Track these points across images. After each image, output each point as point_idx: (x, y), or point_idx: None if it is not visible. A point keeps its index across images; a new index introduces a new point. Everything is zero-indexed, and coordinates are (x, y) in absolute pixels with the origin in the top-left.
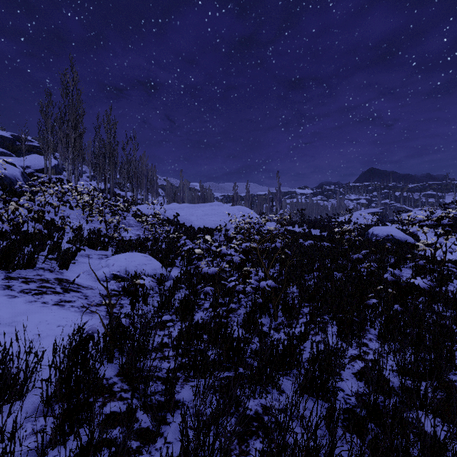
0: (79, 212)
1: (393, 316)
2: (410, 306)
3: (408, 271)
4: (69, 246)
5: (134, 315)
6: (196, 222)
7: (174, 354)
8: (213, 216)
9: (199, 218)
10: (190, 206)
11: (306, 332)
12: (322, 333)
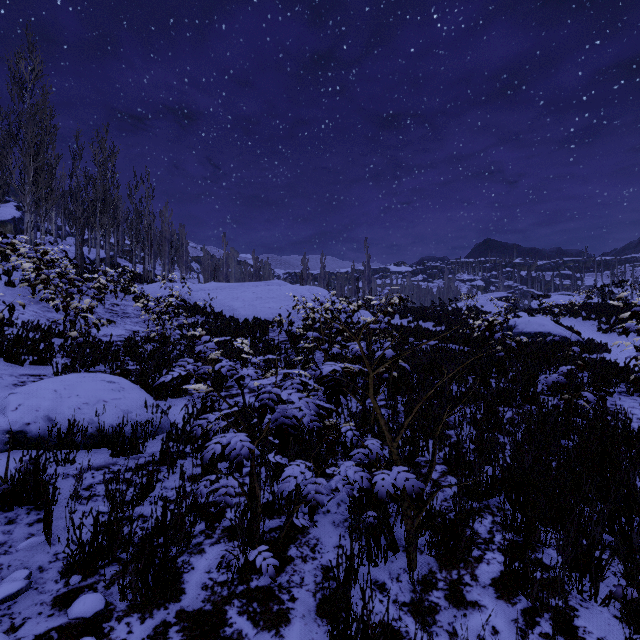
0: (27, 291)
1: None
2: None
3: (630, 402)
4: None
5: None
6: (241, 310)
7: None
8: (269, 300)
9: (247, 303)
10: (234, 286)
11: None
12: None
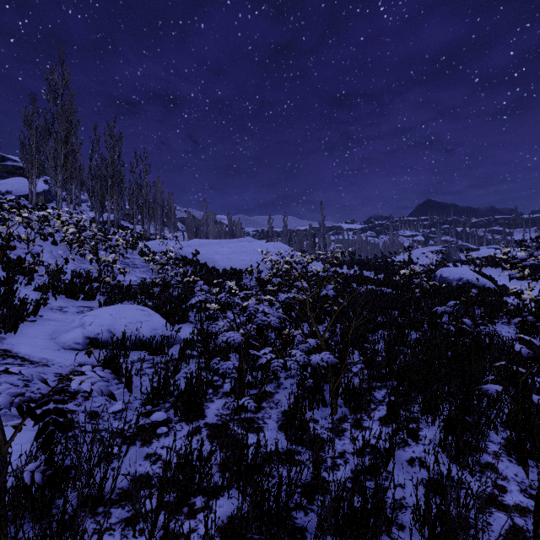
0: (66, 248)
1: (533, 415)
2: (539, 390)
3: (507, 329)
4: (36, 295)
5: (104, 413)
6: (220, 262)
7: (147, 527)
8: (242, 254)
9: (225, 256)
10: (214, 242)
11: (391, 445)
12: (413, 441)
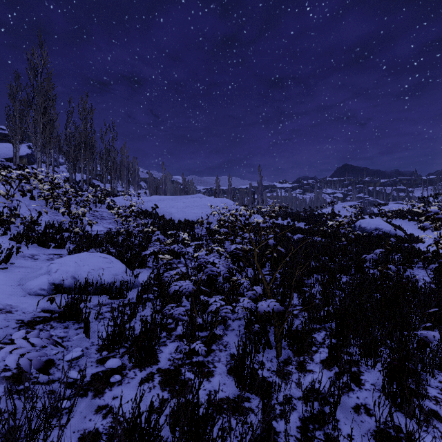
0: (42, 203)
1: None
2: None
3: (423, 272)
4: (11, 244)
5: (60, 361)
6: (176, 214)
7: None
8: (194, 208)
9: (180, 210)
10: (171, 198)
11: (338, 394)
12: (356, 386)
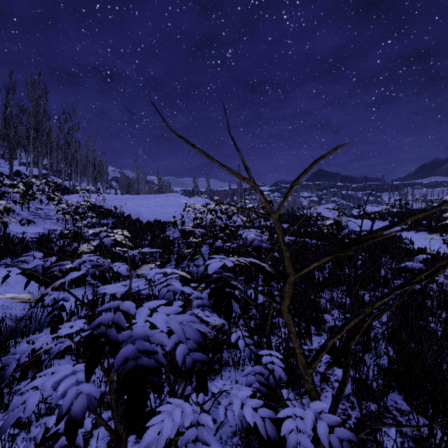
0: None
1: None
2: None
3: None
4: None
5: None
6: (145, 214)
7: None
8: (167, 207)
9: (150, 209)
10: (141, 197)
11: None
12: None
